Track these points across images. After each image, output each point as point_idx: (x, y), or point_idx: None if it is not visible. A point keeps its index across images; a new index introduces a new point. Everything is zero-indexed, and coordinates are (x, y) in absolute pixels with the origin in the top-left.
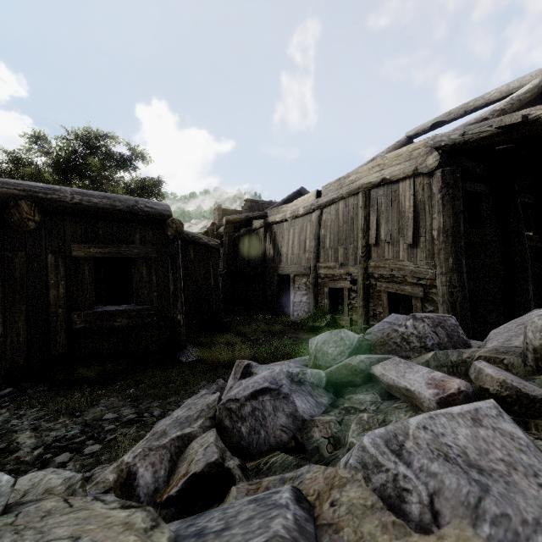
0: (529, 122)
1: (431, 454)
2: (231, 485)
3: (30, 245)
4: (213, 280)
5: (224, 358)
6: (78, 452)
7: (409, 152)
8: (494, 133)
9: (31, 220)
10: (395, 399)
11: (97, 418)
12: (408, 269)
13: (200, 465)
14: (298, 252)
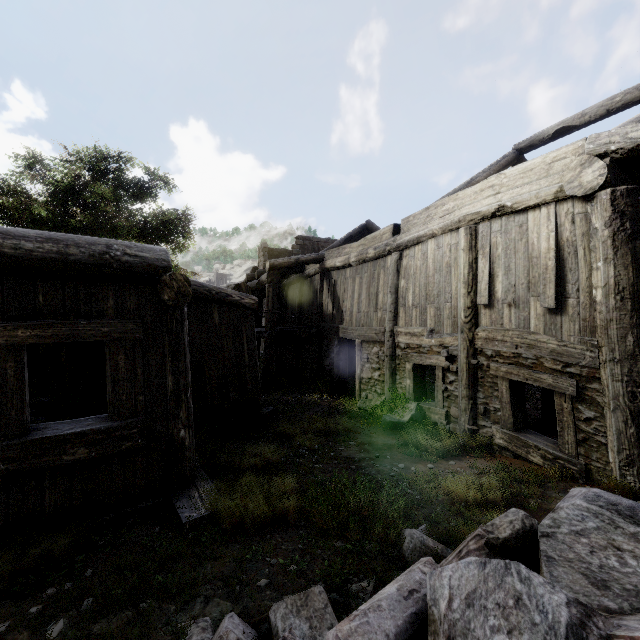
0: None
1: None
2: None
3: None
4: (248, 355)
5: (253, 513)
6: None
7: (546, 165)
8: None
9: None
10: None
11: None
12: (546, 348)
13: None
14: (367, 310)
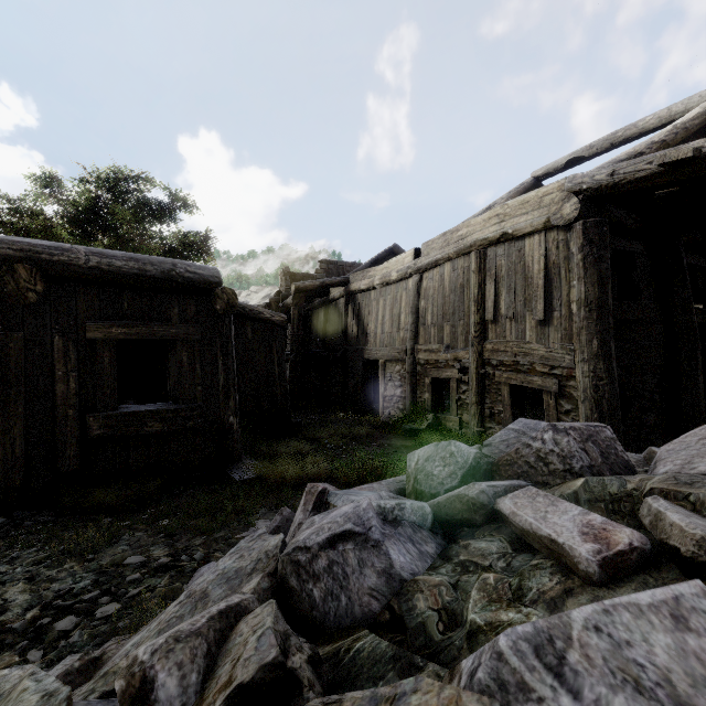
0: (703, 157)
1: (612, 677)
2: (297, 698)
3: (29, 323)
4: (278, 368)
5: (292, 475)
6: (87, 615)
7: (538, 198)
8: (654, 172)
9: (31, 290)
10: (533, 549)
11: (117, 563)
12: (537, 354)
13: (249, 669)
14: (390, 331)
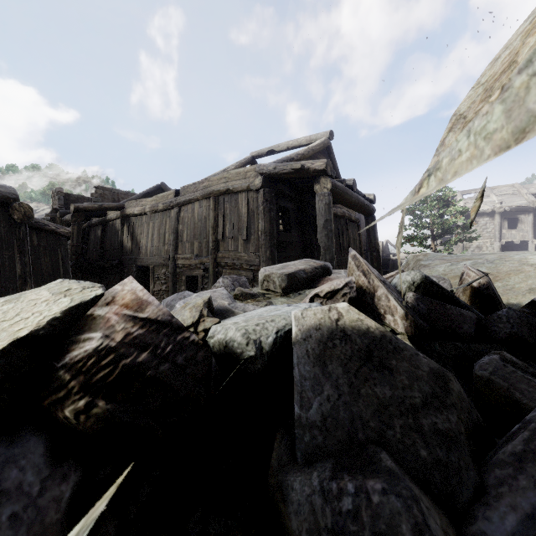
0: (305, 169)
1: None
2: None
3: None
4: (63, 269)
5: None
6: None
7: (245, 173)
8: (290, 171)
9: None
10: None
11: None
12: (244, 259)
13: None
14: (158, 245)
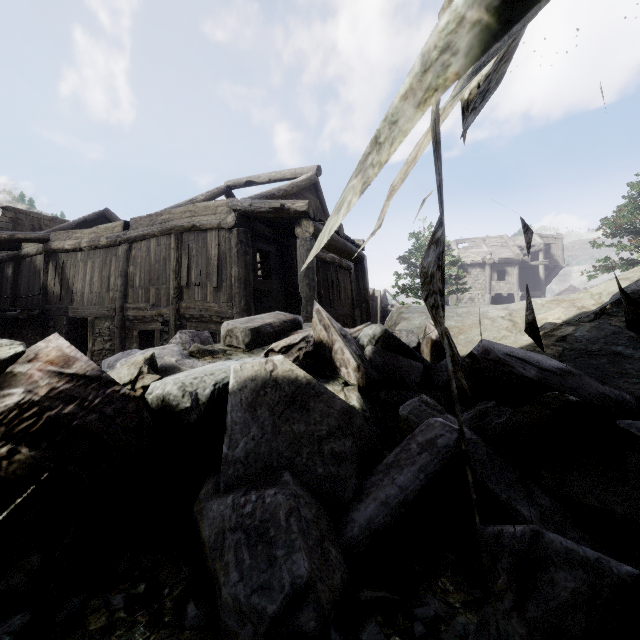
0: (285, 209)
1: None
2: None
3: None
4: None
5: None
6: None
7: (215, 207)
8: (268, 210)
9: None
10: None
11: None
12: (214, 310)
13: None
14: (99, 291)
